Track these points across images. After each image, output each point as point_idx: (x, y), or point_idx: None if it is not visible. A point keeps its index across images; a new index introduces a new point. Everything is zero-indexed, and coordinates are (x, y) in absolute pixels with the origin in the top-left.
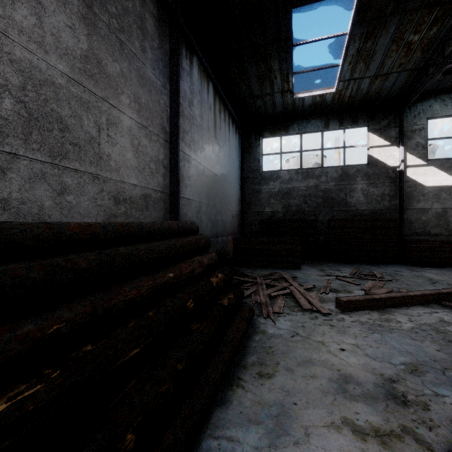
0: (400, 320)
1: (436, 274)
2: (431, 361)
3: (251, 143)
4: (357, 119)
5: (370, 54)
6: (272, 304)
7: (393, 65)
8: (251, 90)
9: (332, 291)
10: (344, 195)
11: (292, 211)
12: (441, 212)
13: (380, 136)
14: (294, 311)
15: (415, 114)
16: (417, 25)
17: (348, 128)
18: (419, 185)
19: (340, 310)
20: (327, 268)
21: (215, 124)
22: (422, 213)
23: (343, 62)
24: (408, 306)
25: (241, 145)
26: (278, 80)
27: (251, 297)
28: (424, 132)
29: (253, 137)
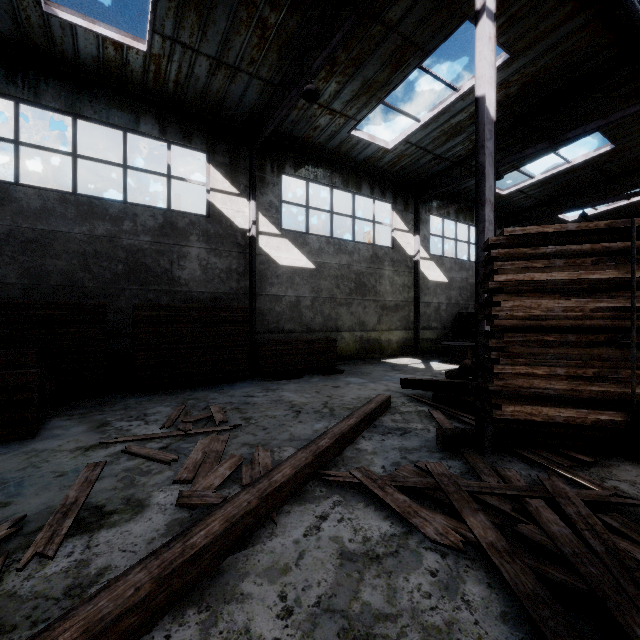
0: (261, 630)
1: (297, 391)
2: None
3: None
4: (191, 133)
5: (207, 1)
6: None
7: (242, 54)
8: None
9: (81, 526)
10: (168, 264)
11: (49, 285)
12: (295, 302)
13: (225, 176)
14: None
15: (269, 161)
16: None
17: (176, 143)
18: (273, 262)
19: None
20: (119, 413)
21: None
22: (276, 302)
23: None
24: (274, 520)
25: None
26: None
27: None
28: (279, 190)
29: None
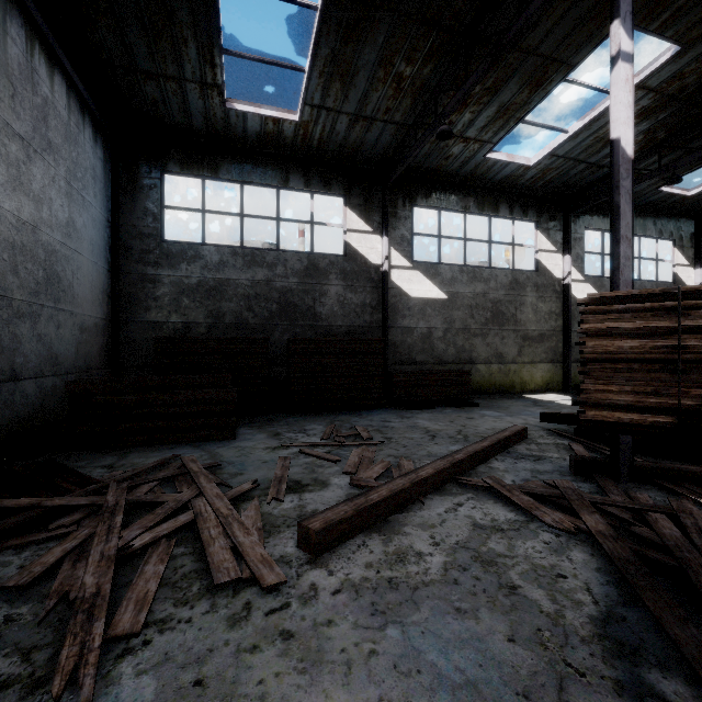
0: (420, 548)
1: (430, 420)
2: (522, 701)
3: (138, 177)
4: (331, 181)
5: (350, 71)
6: (124, 589)
7: (378, 106)
8: (130, 52)
9: (291, 489)
10: (312, 302)
11: (225, 323)
12: (427, 333)
13: (360, 216)
14: (188, 599)
15: (400, 195)
16: (410, 48)
17: (318, 192)
18: (405, 295)
19: (307, 553)
20: (285, 428)
21: (8, 81)
22: (408, 334)
23: (311, 66)
24: (421, 500)
25: (113, 174)
26: (192, 51)
27: (57, 575)
28: (410, 223)
29: (142, 165)
